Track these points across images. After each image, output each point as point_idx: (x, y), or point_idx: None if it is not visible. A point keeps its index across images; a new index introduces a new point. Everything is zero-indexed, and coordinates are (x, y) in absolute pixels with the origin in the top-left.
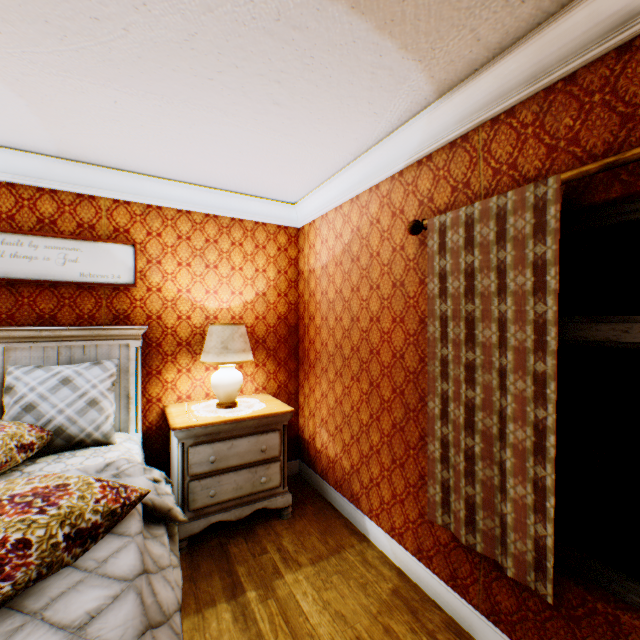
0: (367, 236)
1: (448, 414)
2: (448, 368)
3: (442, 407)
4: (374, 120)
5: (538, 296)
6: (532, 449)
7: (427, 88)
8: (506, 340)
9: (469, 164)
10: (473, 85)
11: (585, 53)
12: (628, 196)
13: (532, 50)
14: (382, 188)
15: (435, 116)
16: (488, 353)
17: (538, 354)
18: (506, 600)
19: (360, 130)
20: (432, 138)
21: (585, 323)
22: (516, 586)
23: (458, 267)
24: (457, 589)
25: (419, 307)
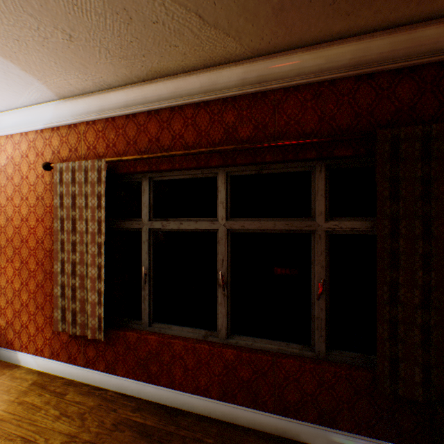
0: (20, 164)
1: (65, 270)
2: (65, 245)
3: (62, 267)
4: (17, 95)
5: (100, 209)
6: (98, 277)
7: (50, 92)
8: (89, 229)
9: (78, 140)
10: (76, 102)
11: (117, 112)
12: (130, 173)
13: (99, 100)
14: (30, 136)
15: (59, 108)
16: (83, 236)
17: (100, 234)
18: (93, 352)
19: (6, 96)
20: (59, 118)
21: (122, 221)
22: (97, 343)
23: (69, 192)
24: (73, 362)
25: (53, 212)
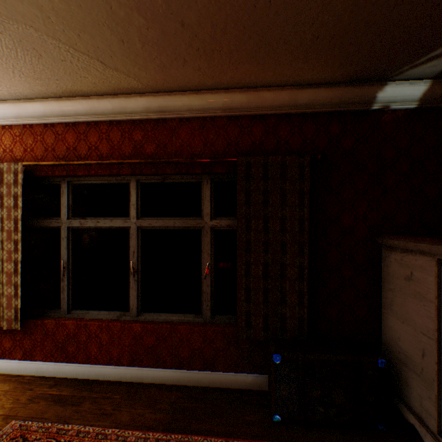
0: None
1: None
2: None
3: None
4: None
5: (16, 209)
6: (15, 271)
7: None
8: (5, 227)
9: None
10: None
11: (35, 120)
12: (49, 176)
13: (16, 108)
14: None
15: None
16: None
17: (16, 232)
18: (10, 343)
19: None
20: None
21: (41, 220)
22: (14, 334)
23: None
24: None
25: None
